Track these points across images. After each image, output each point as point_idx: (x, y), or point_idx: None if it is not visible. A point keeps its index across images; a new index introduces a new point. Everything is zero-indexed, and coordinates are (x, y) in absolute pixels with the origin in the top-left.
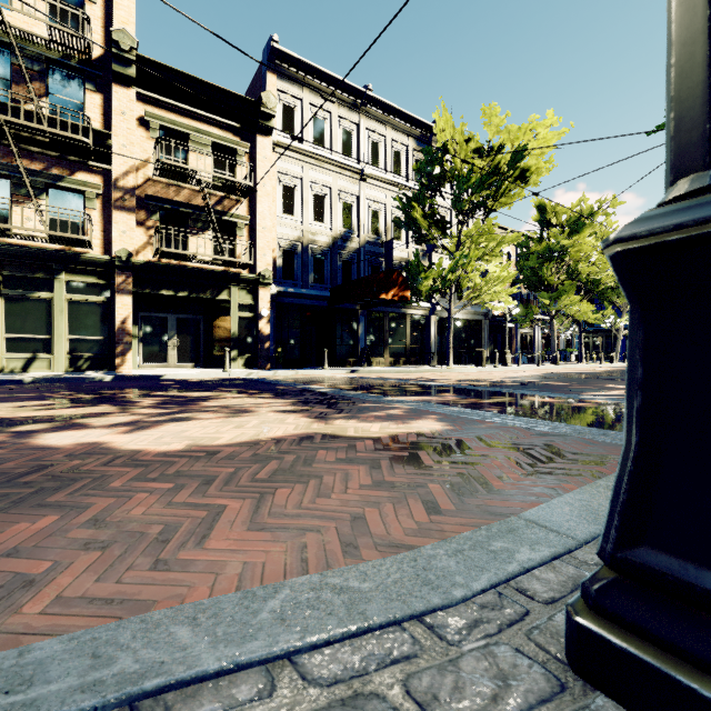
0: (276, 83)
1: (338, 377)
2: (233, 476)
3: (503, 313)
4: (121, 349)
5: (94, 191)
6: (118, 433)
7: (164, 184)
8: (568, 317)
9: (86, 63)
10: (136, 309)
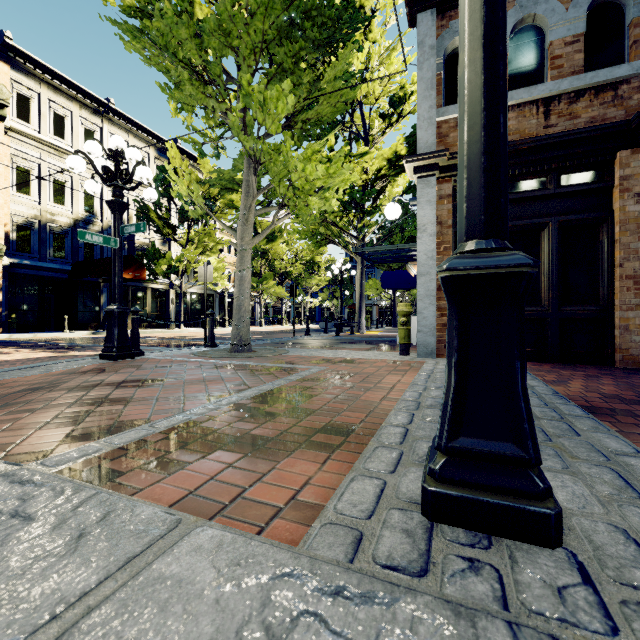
0: (8, 72)
1: (78, 337)
2: (24, 363)
3: (224, 291)
4: None
5: None
6: None
7: None
8: (269, 295)
9: None
10: None
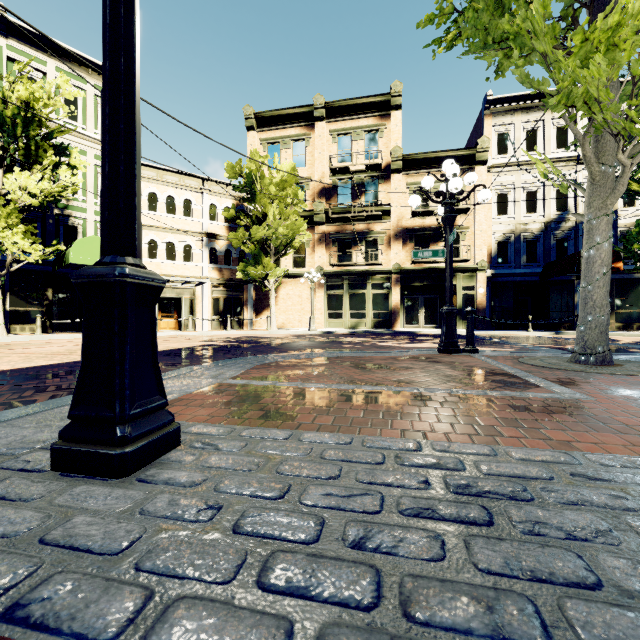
0: (491, 123)
1: (530, 336)
2: None
3: None
4: (395, 317)
5: (383, 235)
6: (396, 344)
7: (416, 221)
8: None
9: (379, 171)
10: (402, 294)
